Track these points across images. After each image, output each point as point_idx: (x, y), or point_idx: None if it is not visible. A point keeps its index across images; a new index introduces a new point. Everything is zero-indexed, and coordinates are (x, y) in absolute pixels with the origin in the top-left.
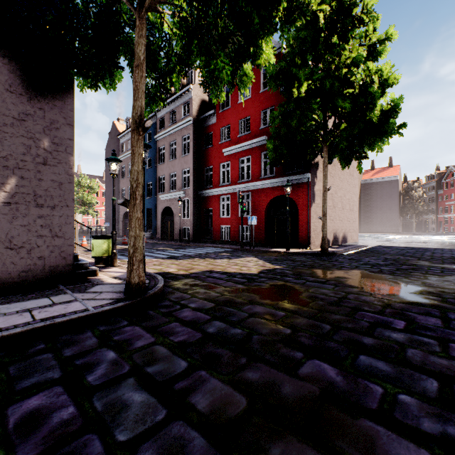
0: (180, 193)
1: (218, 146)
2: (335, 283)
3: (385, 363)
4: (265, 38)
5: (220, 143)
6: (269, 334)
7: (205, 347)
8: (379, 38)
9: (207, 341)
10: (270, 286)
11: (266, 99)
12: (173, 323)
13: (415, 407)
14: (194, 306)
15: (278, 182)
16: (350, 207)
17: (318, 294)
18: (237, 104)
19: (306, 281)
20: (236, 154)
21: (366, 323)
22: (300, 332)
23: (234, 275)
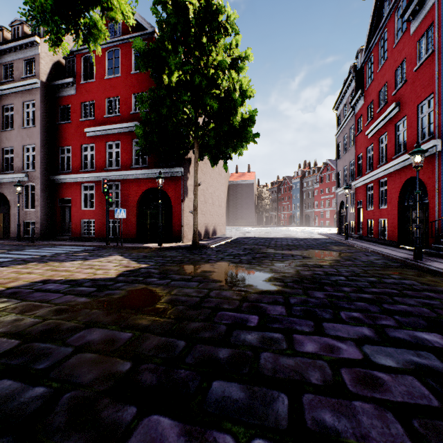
0: (21, 176)
1: (79, 123)
2: (201, 279)
3: (239, 386)
4: None
5: (82, 121)
6: (94, 382)
7: None
8: (241, 54)
9: None
10: (126, 293)
11: (138, 82)
12: None
13: None
14: None
15: (151, 173)
16: (219, 203)
17: (180, 296)
18: (104, 80)
19: (171, 280)
20: (102, 137)
21: (224, 326)
22: (144, 363)
23: (81, 283)
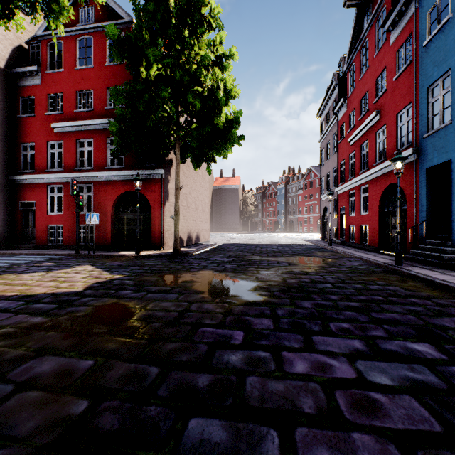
0: None
1: (44, 117)
2: (181, 290)
3: (221, 423)
4: None
5: (48, 115)
6: (35, 433)
7: None
8: (225, 52)
9: None
10: (93, 309)
11: (113, 75)
12: None
13: None
14: None
15: (128, 175)
16: (202, 209)
17: (156, 311)
18: (74, 70)
19: (147, 292)
20: (72, 133)
21: (205, 346)
22: (106, 400)
23: (38, 299)
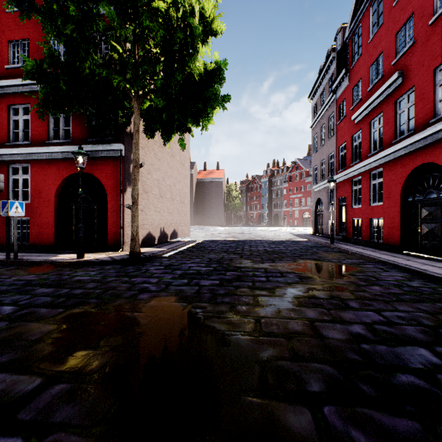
0: None
1: None
2: (59, 398)
3: None
4: None
5: None
6: None
7: None
8: None
9: None
10: None
11: None
12: None
13: None
14: None
15: None
16: (181, 199)
17: None
18: (6, 13)
19: None
20: (3, 97)
21: None
22: None
23: None
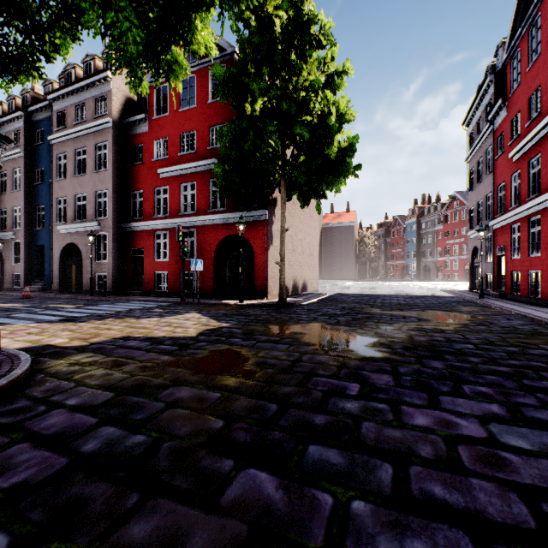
0: (93, 225)
1: (151, 163)
2: (291, 341)
3: (338, 451)
4: (200, 13)
5: (155, 161)
6: (189, 435)
7: (66, 487)
8: (337, 69)
9: (73, 473)
10: (209, 353)
11: (216, 112)
12: (17, 445)
13: (370, 519)
14: (74, 403)
15: (230, 218)
16: (310, 252)
17: (268, 359)
18: (178, 113)
19: (256, 341)
20: (176, 178)
21: (320, 392)
22: (236, 422)
23: (161, 341)
